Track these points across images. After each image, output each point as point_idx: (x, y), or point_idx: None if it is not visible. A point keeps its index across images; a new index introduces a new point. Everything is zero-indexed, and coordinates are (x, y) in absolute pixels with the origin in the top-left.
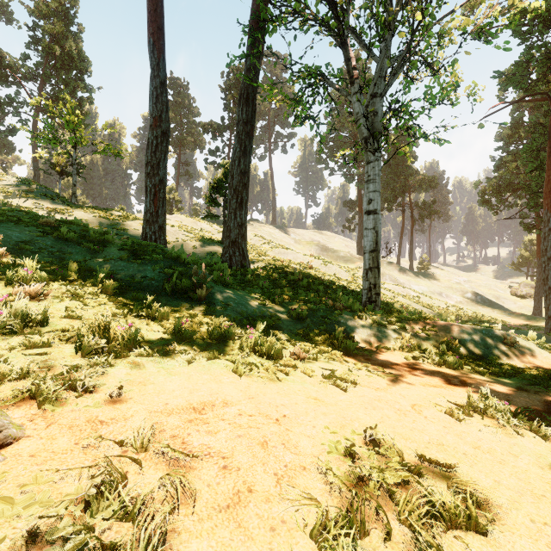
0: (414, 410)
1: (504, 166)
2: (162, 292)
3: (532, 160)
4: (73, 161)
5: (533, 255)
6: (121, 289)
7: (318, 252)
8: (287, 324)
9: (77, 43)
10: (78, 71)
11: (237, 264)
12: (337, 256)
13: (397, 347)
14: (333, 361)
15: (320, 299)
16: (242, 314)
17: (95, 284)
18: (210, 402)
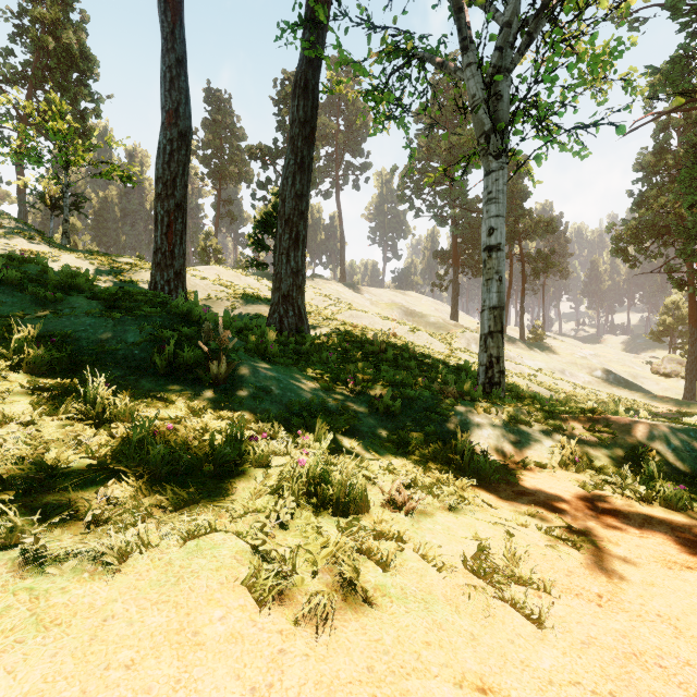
0: None
1: (647, 204)
2: (149, 369)
3: (692, 191)
4: (64, 187)
5: (678, 321)
6: (72, 364)
7: (401, 317)
8: (369, 424)
9: (79, 35)
10: (81, 73)
11: (290, 329)
12: (427, 322)
13: (555, 462)
14: (465, 503)
15: (415, 379)
16: (290, 408)
17: (10, 354)
18: None
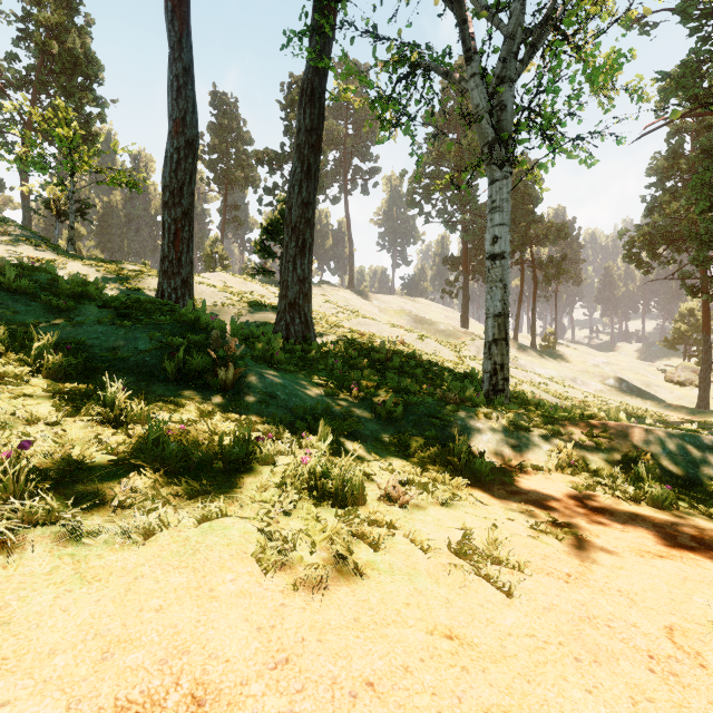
0: (683, 652)
1: (659, 209)
2: (160, 375)
3: (704, 197)
4: (70, 194)
5: (692, 328)
6: (87, 370)
7: (410, 324)
8: (371, 428)
9: (84, 39)
10: (85, 77)
11: (297, 336)
12: (436, 329)
13: (552, 465)
14: (458, 500)
15: (420, 386)
16: (295, 413)
17: (30, 360)
18: (147, 704)
